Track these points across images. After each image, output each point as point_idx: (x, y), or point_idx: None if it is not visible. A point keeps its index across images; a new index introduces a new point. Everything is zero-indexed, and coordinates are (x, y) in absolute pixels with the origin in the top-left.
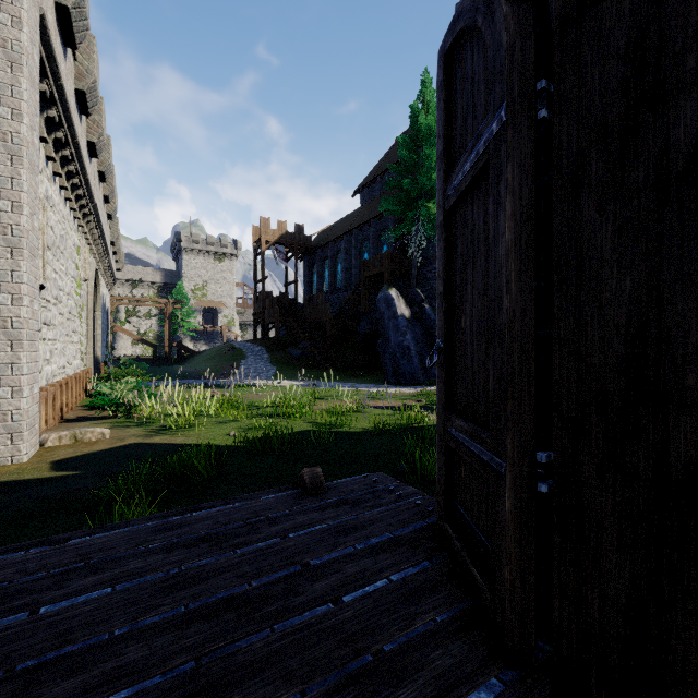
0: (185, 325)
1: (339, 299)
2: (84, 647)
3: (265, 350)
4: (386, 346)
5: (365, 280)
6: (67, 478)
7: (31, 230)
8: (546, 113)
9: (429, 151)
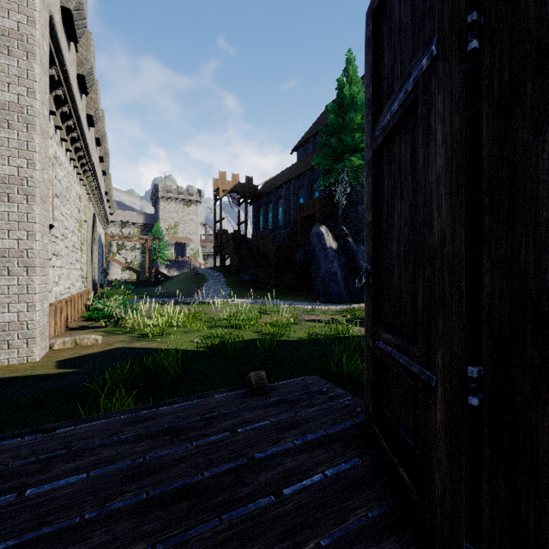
0: (161, 256)
1: (280, 235)
2: (58, 529)
3: (222, 275)
4: (317, 272)
5: (301, 220)
6: (67, 374)
7: (41, 182)
8: (477, 44)
9: (352, 115)
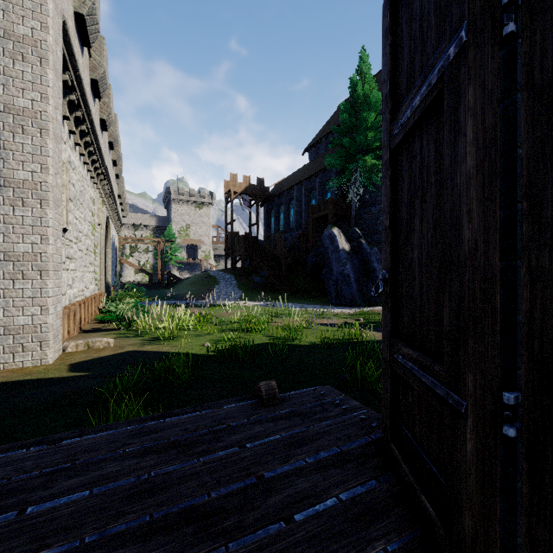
0: (173, 258)
1: (292, 237)
2: None
3: (233, 277)
4: (330, 274)
5: (313, 221)
6: (79, 378)
7: (55, 186)
8: (514, 28)
9: (365, 114)
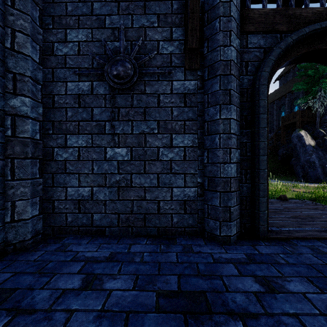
0: None
1: None
2: None
3: None
4: (297, 161)
5: (283, 127)
6: None
7: None
8: None
9: None
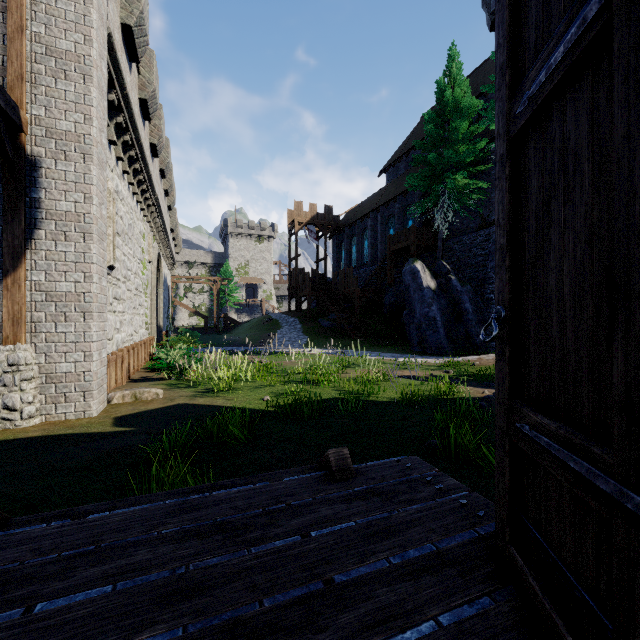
0: (231, 299)
1: (366, 273)
2: None
3: (298, 321)
4: (412, 317)
5: (391, 254)
6: (123, 433)
7: (99, 218)
8: None
9: (455, 124)
